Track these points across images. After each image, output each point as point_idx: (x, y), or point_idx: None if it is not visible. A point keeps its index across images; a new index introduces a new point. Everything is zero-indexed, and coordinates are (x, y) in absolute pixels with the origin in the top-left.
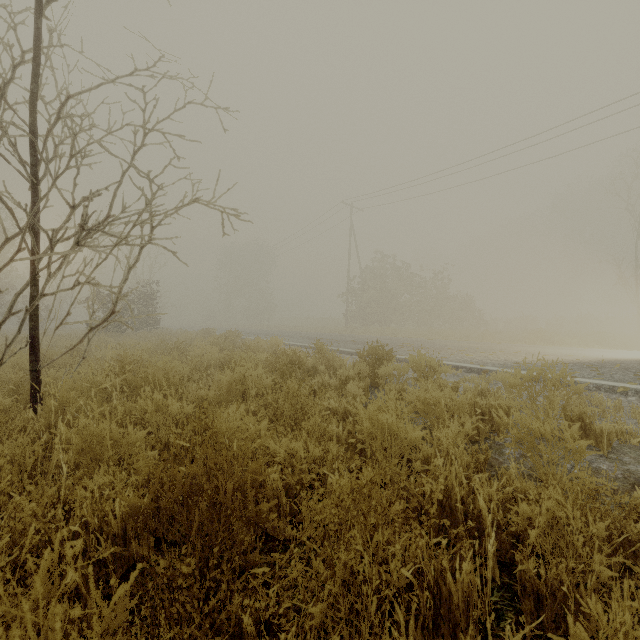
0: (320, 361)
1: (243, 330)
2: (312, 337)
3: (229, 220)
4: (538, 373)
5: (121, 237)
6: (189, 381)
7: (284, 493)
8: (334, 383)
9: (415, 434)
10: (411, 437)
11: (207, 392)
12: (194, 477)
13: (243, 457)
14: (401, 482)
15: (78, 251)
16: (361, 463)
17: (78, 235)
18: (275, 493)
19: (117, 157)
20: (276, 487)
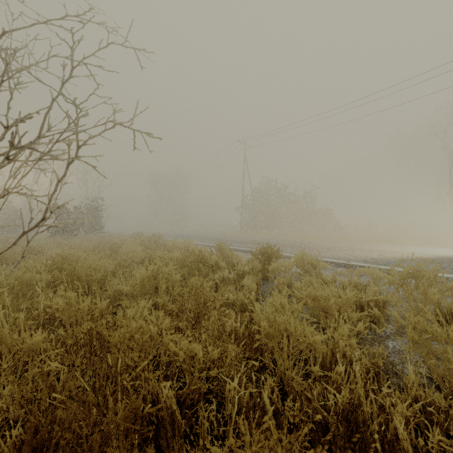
0: (221, 258)
1: (166, 233)
2: (216, 239)
3: (146, 143)
4: (412, 272)
5: (51, 154)
6: (115, 275)
7: (178, 410)
8: (232, 277)
9: (313, 338)
10: (309, 340)
11: (122, 288)
12: (54, 422)
13: (136, 369)
14: (302, 392)
15: (6, 164)
16: (257, 355)
17: (8, 150)
18: (169, 410)
19: (45, 84)
20: (170, 404)
